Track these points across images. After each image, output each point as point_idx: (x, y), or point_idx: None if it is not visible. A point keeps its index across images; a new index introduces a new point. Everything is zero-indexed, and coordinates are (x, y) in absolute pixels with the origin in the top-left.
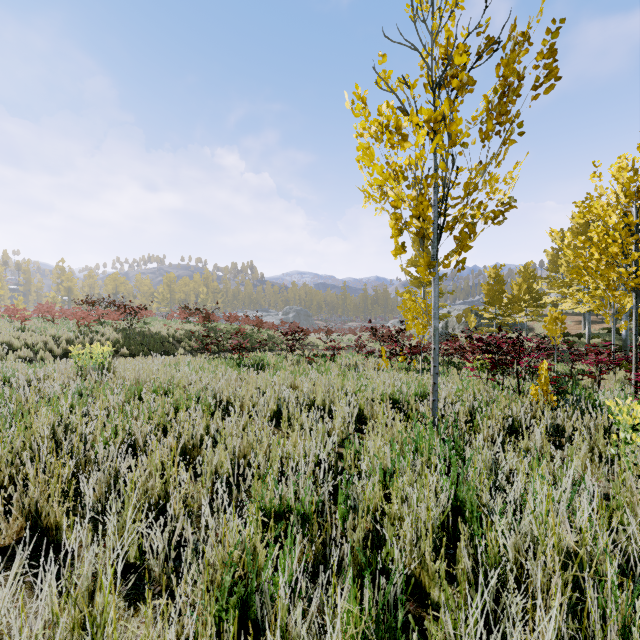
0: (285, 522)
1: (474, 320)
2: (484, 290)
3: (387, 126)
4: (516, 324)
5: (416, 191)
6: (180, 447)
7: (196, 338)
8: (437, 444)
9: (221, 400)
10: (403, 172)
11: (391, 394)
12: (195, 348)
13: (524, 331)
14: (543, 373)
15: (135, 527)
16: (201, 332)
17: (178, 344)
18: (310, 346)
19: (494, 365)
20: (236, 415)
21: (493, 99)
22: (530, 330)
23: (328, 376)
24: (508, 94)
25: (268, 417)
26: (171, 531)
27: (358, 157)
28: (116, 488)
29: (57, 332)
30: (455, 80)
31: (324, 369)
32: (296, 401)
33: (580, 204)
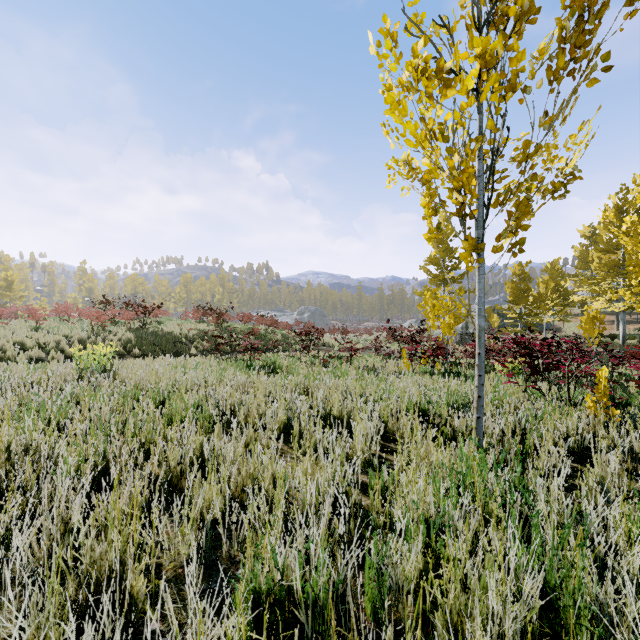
0: (286, 633)
1: (497, 320)
2: (508, 288)
3: (424, 69)
4: (542, 324)
5: (459, 155)
6: (164, 475)
7: (209, 338)
8: (494, 483)
9: (225, 409)
10: (443, 131)
11: (418, 404)
12: (208, 348)
13: (551, 331)
14: (602, 382)
15: (61, 628)
16: (212, 332)
17: (191, 344)
18: (325, 346)
19: (535, 370)
20: (238, 430)
21: (568, 24)
22: (557, 330)
23: (345, 381)
24: (588, 18)
25: (277, 430)
26: (128, 616)
27: (386, 110)
28: (64, 543)
29: (70, 332)
30: (513, 7)
31: (340, 372)
32: (309, 412)
33: (614, 196)
